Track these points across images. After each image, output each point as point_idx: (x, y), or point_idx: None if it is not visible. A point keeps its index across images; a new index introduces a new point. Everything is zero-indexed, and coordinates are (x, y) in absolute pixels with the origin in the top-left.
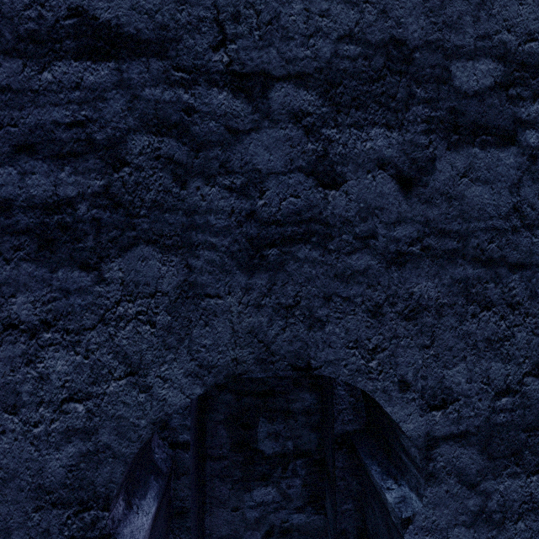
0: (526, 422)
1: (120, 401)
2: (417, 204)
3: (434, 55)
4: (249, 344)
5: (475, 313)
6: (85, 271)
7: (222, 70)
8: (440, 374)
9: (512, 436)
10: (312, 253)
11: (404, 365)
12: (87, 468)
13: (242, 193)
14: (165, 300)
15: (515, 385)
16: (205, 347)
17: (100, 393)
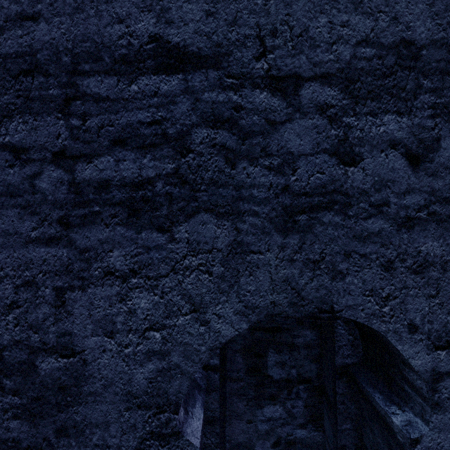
0: None
1: (186, 331)
2: (424, 177)
3: (439, 51)
4: (284, 290)
5: None
6: (161, 233)
7: (263, 75)
8: (445, 319)
9: None
10: (334, 219)
11: (413, 311)
12: (162, 381)
13: (278, 171)
14: (219, 255)
15: None
16: (249, 292)
17: (172, 325)
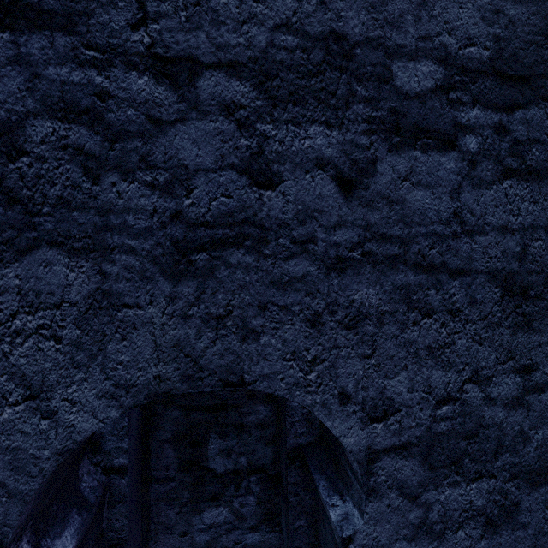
0: (466, 429)
1: (16, 430)
2: (358, 207)
3: (375, 52)
4: (174, 358)
5: (416, 321)
6: None
7: (143, 52)
8: (382, 384)
9: (452, 445)
10: (245, 259)
11: (345, 377)
12: None
13: (166, 190)
14: (73, 311)
15: (456, 392)
16: (122, 364)
17: None
